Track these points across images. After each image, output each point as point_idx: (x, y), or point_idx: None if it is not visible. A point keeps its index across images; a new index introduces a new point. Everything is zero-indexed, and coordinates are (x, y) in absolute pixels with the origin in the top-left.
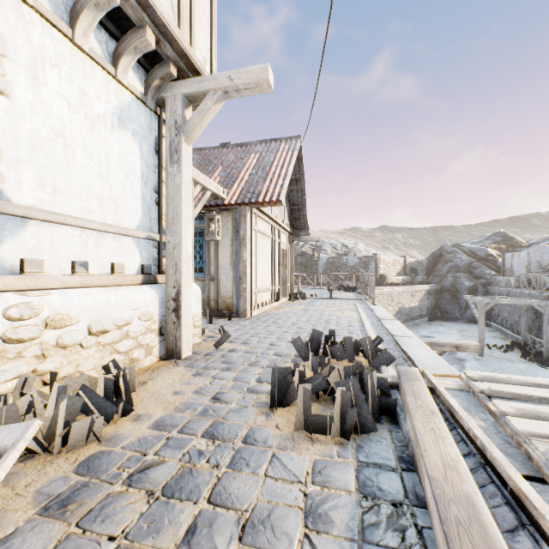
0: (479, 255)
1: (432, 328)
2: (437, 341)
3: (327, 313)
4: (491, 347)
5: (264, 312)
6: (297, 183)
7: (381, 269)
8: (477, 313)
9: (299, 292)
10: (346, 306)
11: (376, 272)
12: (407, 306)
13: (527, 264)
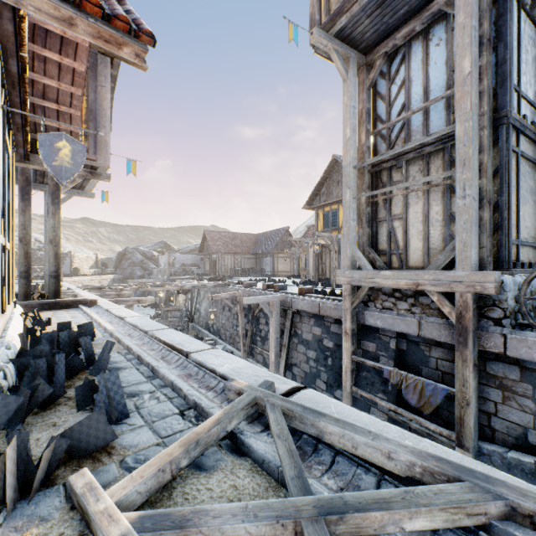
0: (148, 255)
1: None
2: None
3: None
4: (141, 307)
5: None
6: None
7: (76, 264)
8: None
9: None
10: None
11: (71, 266)
12: None
13: (165, 262)
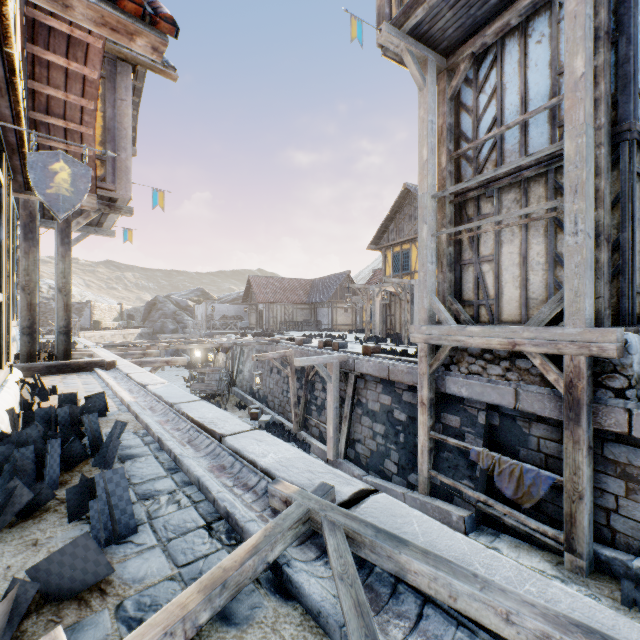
0: (183, 305)
1: None
2: None
3: None
4: (173, 367)
5: None
6: None
7: (96, 315)
8: None
9: None
10: None
11: (91, 318)
12: None
13: (202, 314)
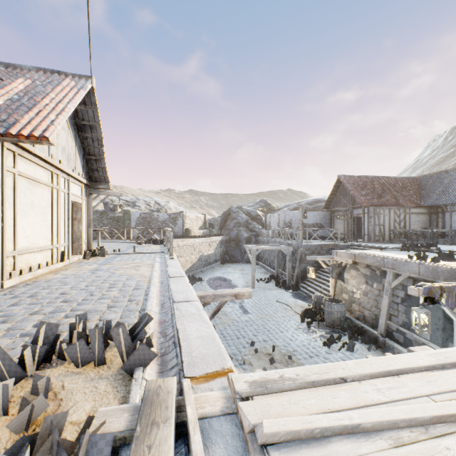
0: (253, 215)
1: (223, 270)
2: (220, 293)
3: (119, 272)
4: (259, 281)
5: (32, 279)
6: (92, 130)
7: (187, 224)
8: (251, 257)
9: (98, 249)
10: (146, 261)
11: (182, 226)
12: (206, 254)
13: (278, 222)
